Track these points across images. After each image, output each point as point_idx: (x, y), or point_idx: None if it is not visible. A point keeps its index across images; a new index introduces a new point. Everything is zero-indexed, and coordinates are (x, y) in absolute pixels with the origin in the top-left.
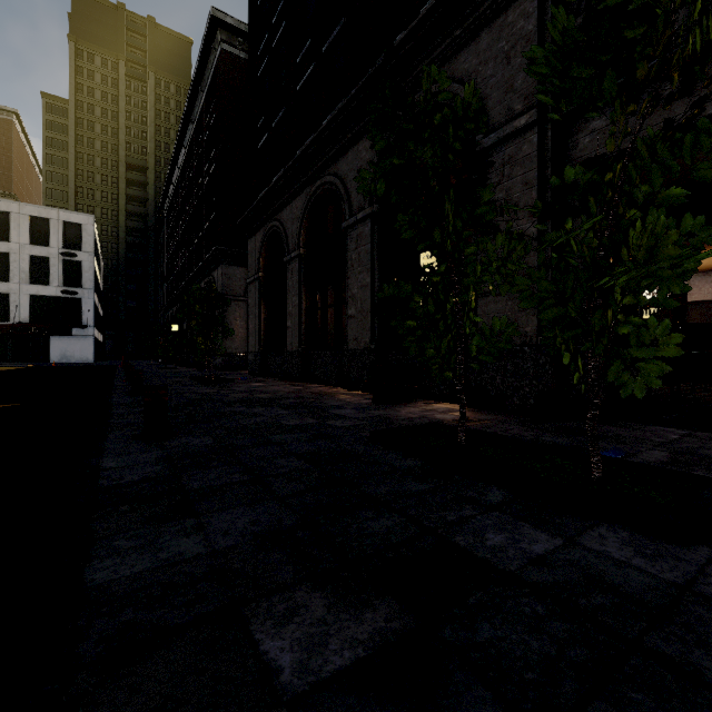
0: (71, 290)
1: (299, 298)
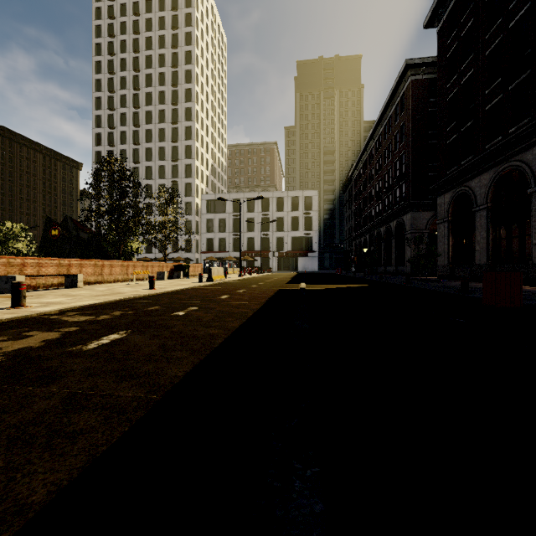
0: (308, 233)
1: (487, 233)
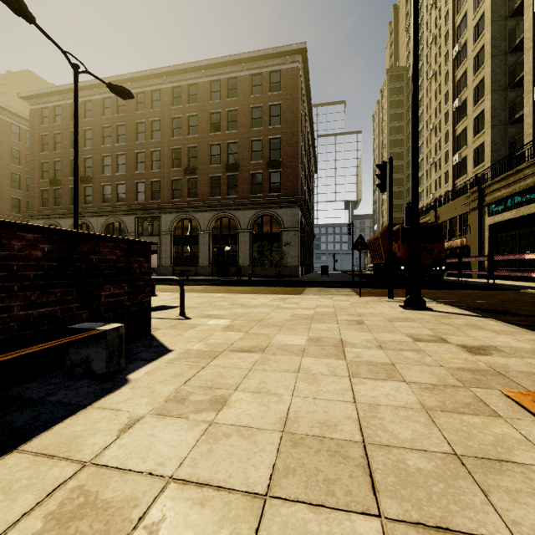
0: None
1: None
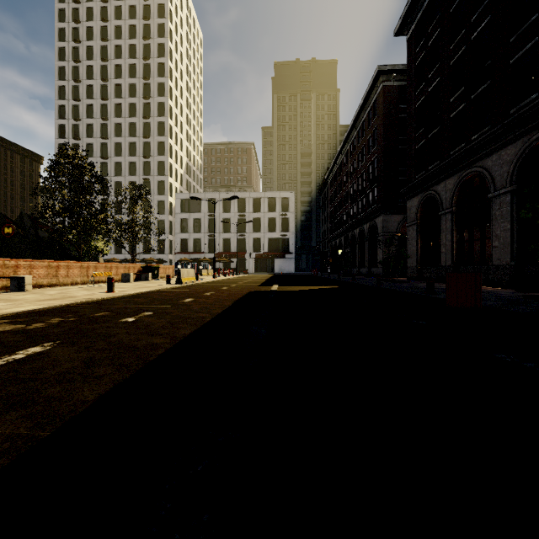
0: (285, 234)
1: (451, 236)
